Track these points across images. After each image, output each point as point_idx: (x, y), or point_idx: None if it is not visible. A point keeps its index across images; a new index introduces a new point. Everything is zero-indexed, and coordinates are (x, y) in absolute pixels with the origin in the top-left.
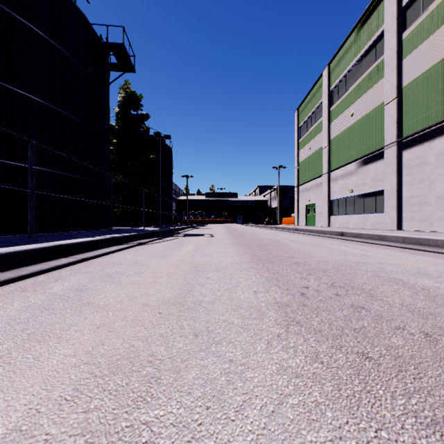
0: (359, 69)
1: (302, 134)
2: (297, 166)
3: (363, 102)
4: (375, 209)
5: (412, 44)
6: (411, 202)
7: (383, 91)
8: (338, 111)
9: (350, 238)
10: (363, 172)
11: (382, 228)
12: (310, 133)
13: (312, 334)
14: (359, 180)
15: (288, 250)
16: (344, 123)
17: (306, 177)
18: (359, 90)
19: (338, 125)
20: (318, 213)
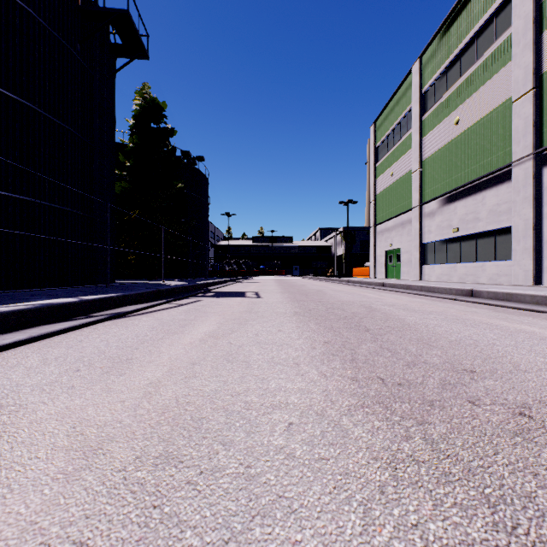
0: (467, 56)
1: (381, 156)
2: (374, 199)
3: (476, 102)
4: (495, 255)
5: None
6: None
7: (508, 83)
8: (435, 119)
9: (494, 301)
10: (476, 202)
11: (507, 283)
12: (392, 154)
13: None
14: (468, 214)
15: (419, 337)
16: (444, 135)
17: (386, 213)
18: (468, 86)
19: (435, 138)
20: (404, 261)
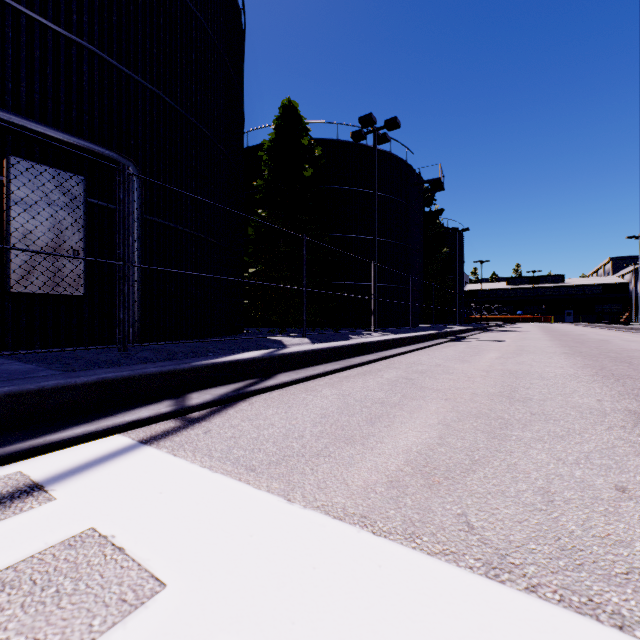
0: None
1: None
2: None
3: None
4: None
5: None
6: None
7: None
8: None
9: None
10: None
11: None
12: None
13: (553, 340)
14: None
15: (578, 336)
16: None
17: None
18: None
19: None
20: None
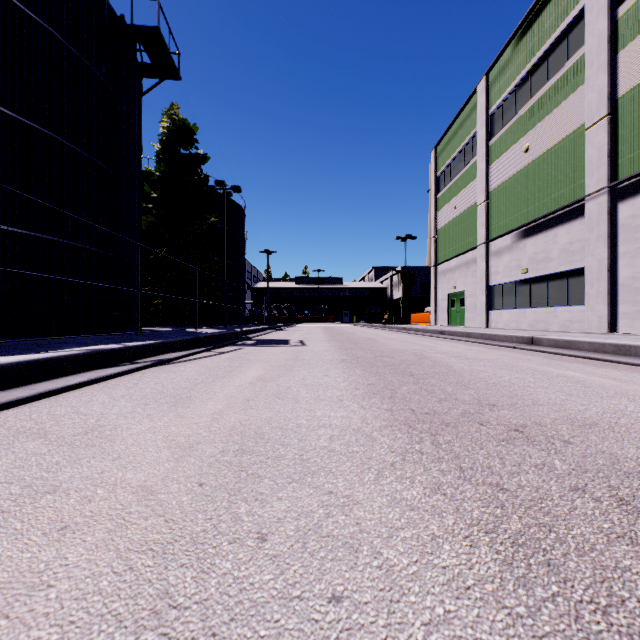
0: (538, 75)
1: (443, 185)
2: (435, 235)
3: (547, 128)
4: (567, 300)
5: (636, 24)
6: (635, 286)
7: (582, 108)
8: (503, 145)
9: (553, 349)
10: (547, 240)
11: (580, 330)
12: (455, 183)
13: None
14: (538, 253)
15: (460, 380)
16: (513, 163)
17: (449, 251)
18: (538, 109)
19: (503, 167)
20: (468, 306)
